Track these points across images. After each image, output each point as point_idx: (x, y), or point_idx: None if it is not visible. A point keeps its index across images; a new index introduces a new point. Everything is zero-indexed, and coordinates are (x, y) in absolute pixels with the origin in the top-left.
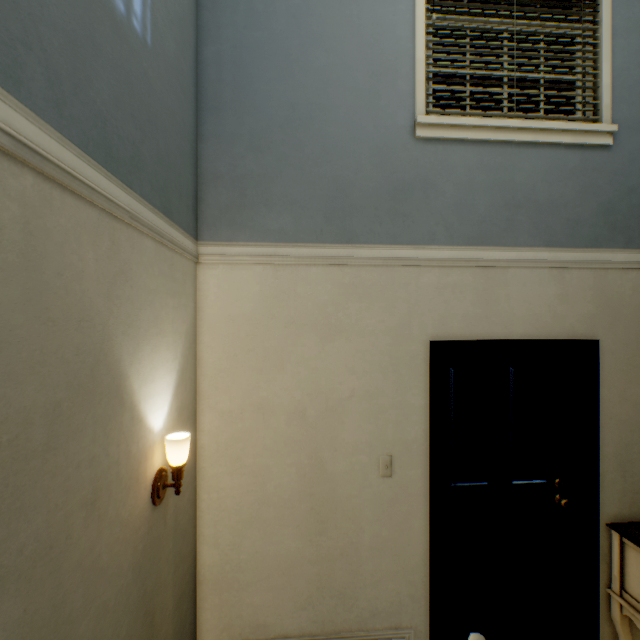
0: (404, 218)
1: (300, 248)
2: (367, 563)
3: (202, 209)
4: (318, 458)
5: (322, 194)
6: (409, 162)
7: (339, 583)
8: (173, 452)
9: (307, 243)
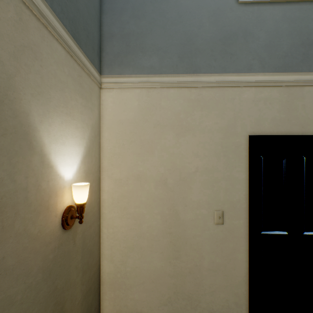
0: (231, 56)
1: (163, 77)
2: (206, 279)
3: (103, 56)
4: (174, 210)
5: (177, 43)
6: (234, 19)
7: (188, 290)
8: (76, 194)
9: (167, 74)
